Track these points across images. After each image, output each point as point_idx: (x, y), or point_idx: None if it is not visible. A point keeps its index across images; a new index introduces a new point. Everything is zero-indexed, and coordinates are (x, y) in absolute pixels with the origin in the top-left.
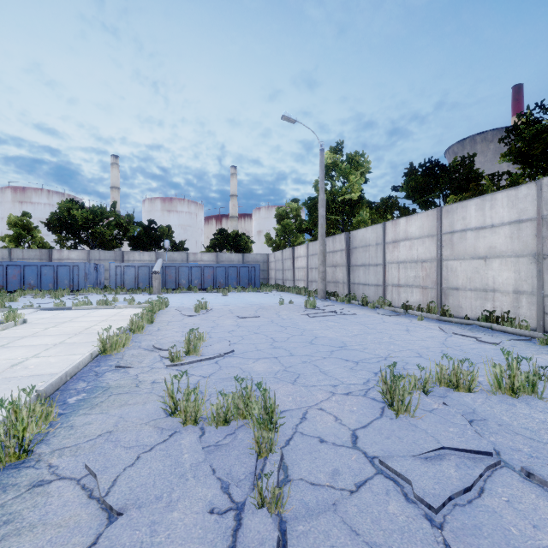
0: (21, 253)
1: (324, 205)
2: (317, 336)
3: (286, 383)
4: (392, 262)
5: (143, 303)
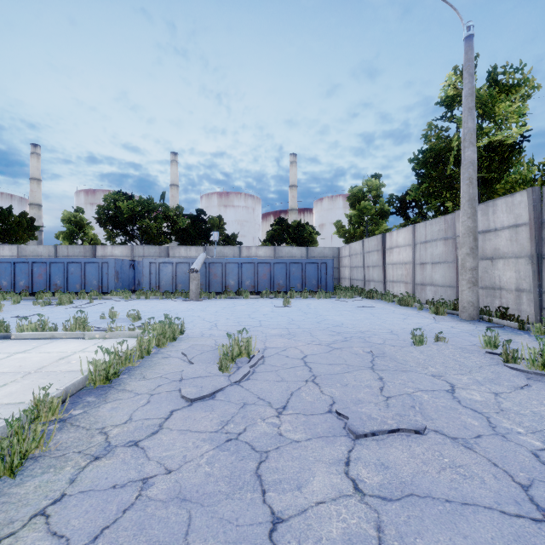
0: (66, 249)
1: (474, 140)
2: None
3: None
4: None
5: (138, 328)
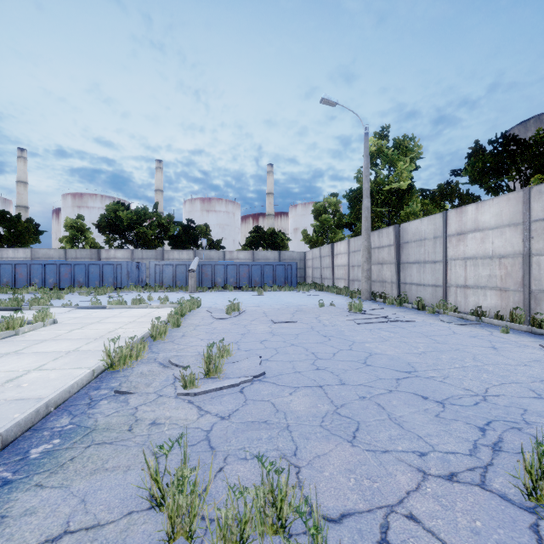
0: (75, 252)
1: (368, 195)
2: (371, 353)
3: (340, 440)
4: (456, 258)
5: (175, 303)
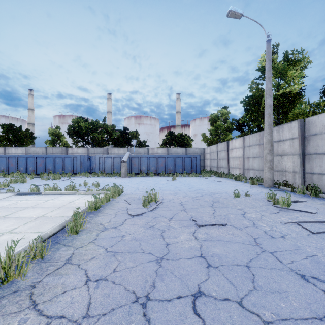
0: (52, 150)
1: (271, 94)
2: None
3: None
4: None
5: (101, 190)
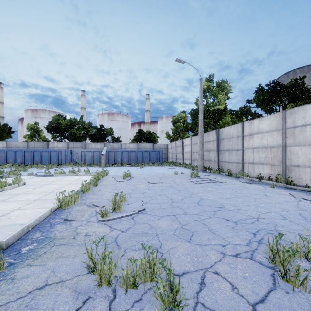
0: (33, 144)
1: (202, 113)
2: (202, 198)
3: (184, 240)
4: (248, 148)
5: (94, 173)
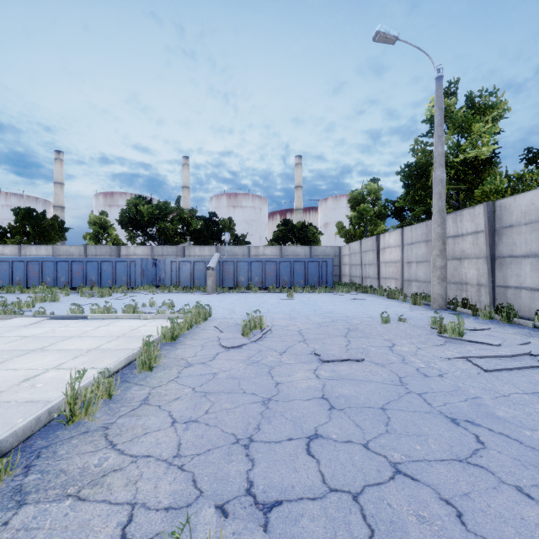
0: (95, 249)
1: (443, 162)
2: None
3: None
4: None
5: (177, 312)
